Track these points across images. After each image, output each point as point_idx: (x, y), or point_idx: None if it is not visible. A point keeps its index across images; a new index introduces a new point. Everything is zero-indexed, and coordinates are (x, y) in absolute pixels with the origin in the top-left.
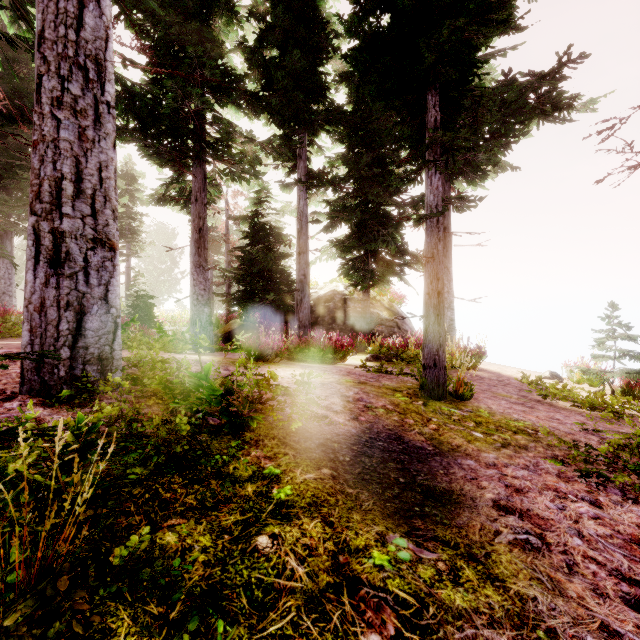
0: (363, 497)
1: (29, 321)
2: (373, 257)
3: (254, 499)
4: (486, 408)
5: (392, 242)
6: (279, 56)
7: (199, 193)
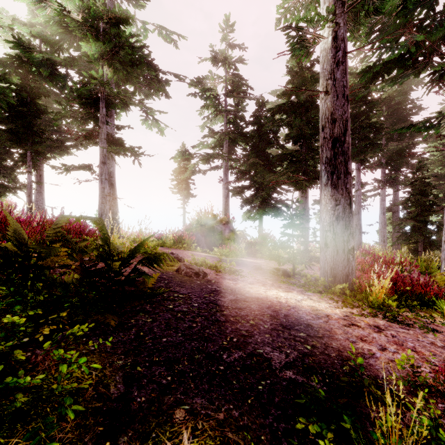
0: None
1: None
2: None
3: None
4: None
5: (10, 178)
6: None
7: None
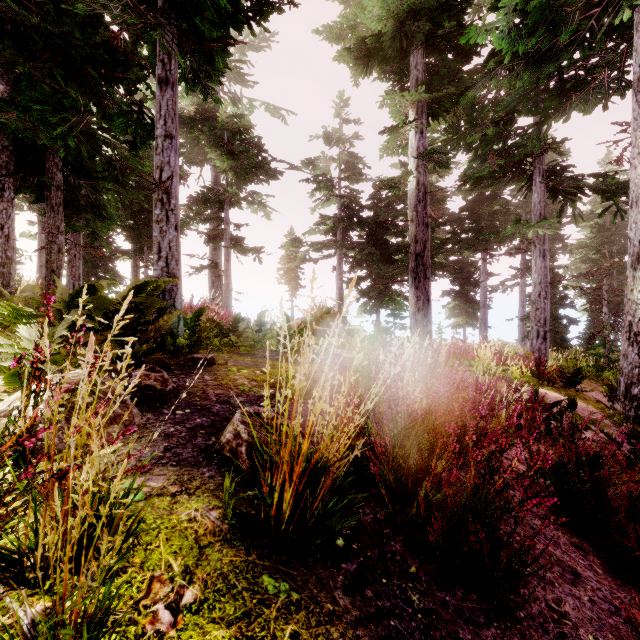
0: None
1: None
2: (95, 274)
3: None
4: None
5: (111, 270)
6: None
7: None
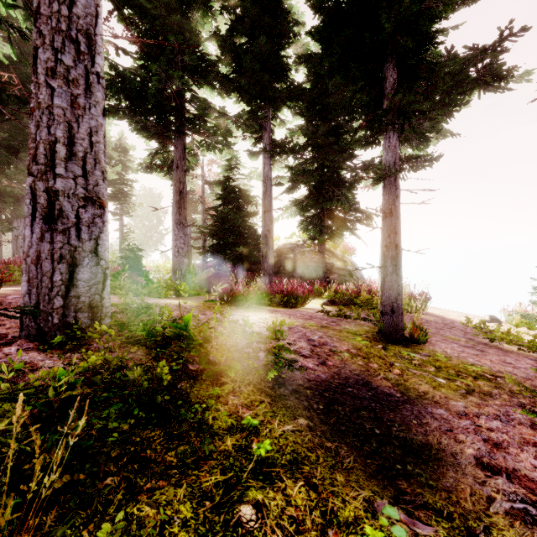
0: (343, 452)
1: (27, 272)
2: (328, 214)
3: (234, 455)
4: (442, 352)
5: (346, 201)
6: (247, 43)
7: (180, 161)
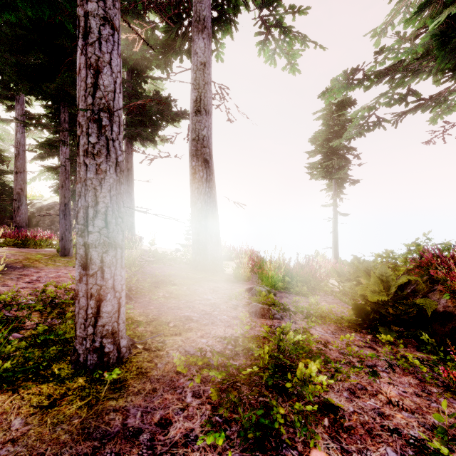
0: None
1: None
2: None
3: None
4: None
5: None
6: None
7: None
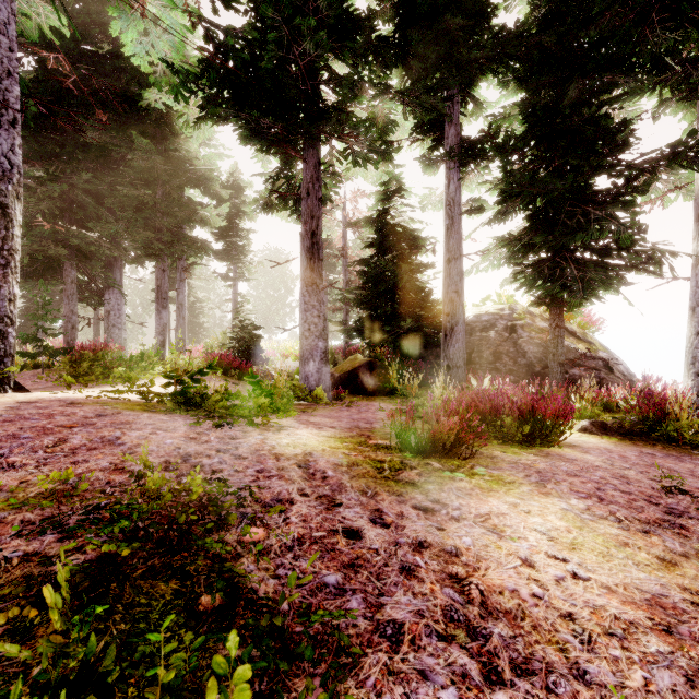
0: None
1: None
2: (572, 258)
3: None
4: None
5: (621, 227)
6: None
7: (311, 184)
